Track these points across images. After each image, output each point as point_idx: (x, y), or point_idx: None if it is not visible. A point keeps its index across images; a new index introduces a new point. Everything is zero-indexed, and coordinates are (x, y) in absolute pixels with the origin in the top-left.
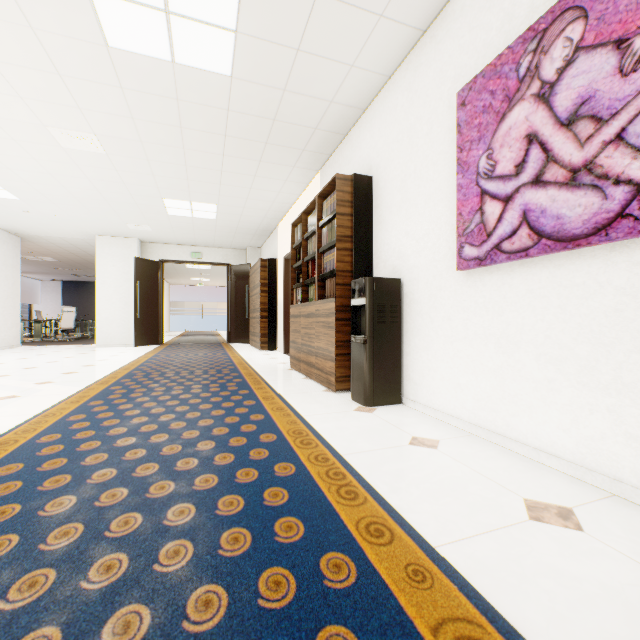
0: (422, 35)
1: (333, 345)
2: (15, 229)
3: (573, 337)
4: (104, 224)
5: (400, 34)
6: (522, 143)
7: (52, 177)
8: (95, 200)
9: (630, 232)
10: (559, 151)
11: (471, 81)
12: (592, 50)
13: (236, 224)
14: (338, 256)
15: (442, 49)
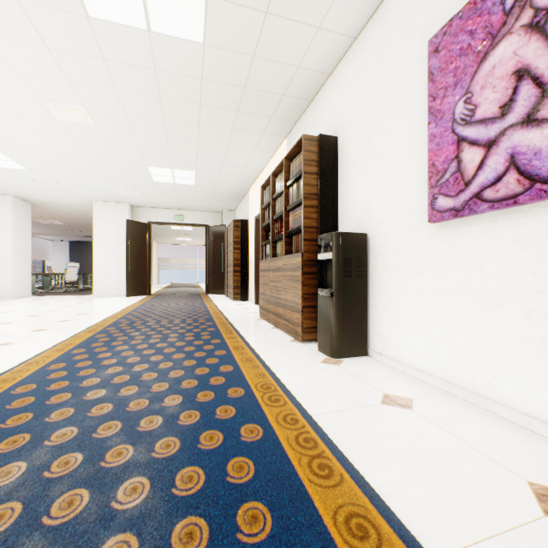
0: None
1: (300, 298)
2: (26, 196)
3: None
4: (99, 191)
5: None
6: (509, 81)
7: (51, 148)
8: (90, 169)
9: None
10: None
11: (446, 25)
12: None
13: (212, 189)
14: (305, 213)
15: (411, 0)
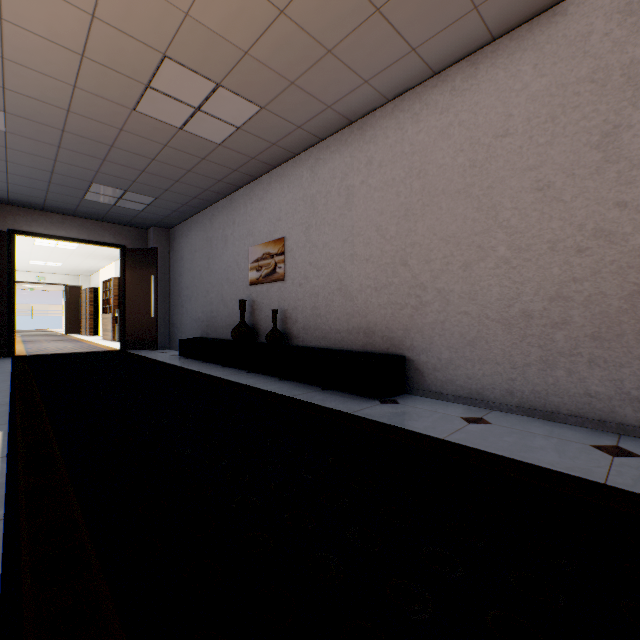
0: None
1: (112, 327)
2: None
3: None
4: None
5: None
6: None
7: None
8: None
9: None
10: None
11: None
12: None
13: (74, 268)
14: (114, 301)
15: None
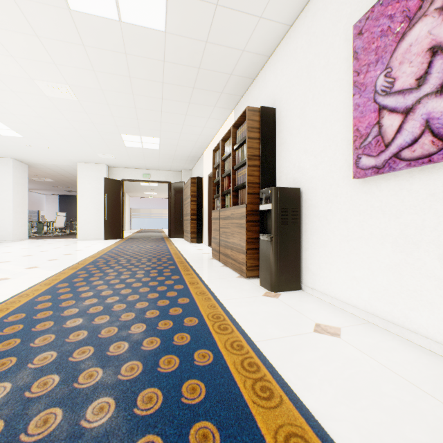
0: None
1: (245, 241)
2: (23, 159)
3: None
4: (82, 154)
5: None
6: (424, 56)
7: (43, 119)
8: (74, 136)
9: None
10: None
11: (368, 11)
12: None
13: (173, 152)
14: (249, 171)
15: None
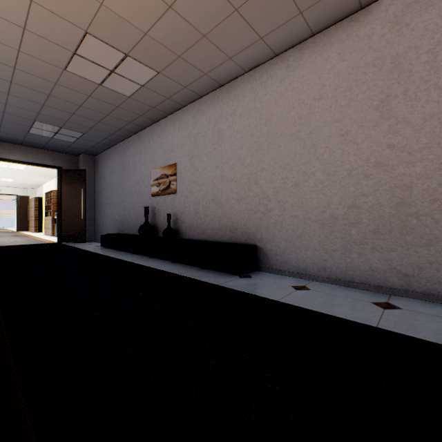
0: None
1: (52, 226)
2: None
3: None
4: None
5: None
6: None
7: None
8: None
9: None
10: None
11: None
12: None
13: (23, 183)
14: (53, 207)
15: None
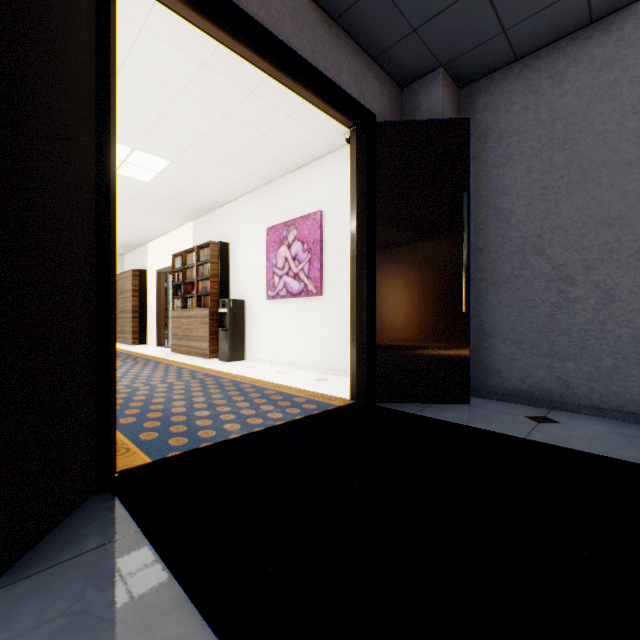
0: (254, 190)
1: (208, 333)
2: None
3: (296, 325)
4: None
5: (244, 188)
6: (284, 259)
7: None
8: None
9: (304, 296)
10: (292, 267)
11: (271, 227)
12: (298, 241)
13: None
14: (211, 285)
15: (262, 204)
